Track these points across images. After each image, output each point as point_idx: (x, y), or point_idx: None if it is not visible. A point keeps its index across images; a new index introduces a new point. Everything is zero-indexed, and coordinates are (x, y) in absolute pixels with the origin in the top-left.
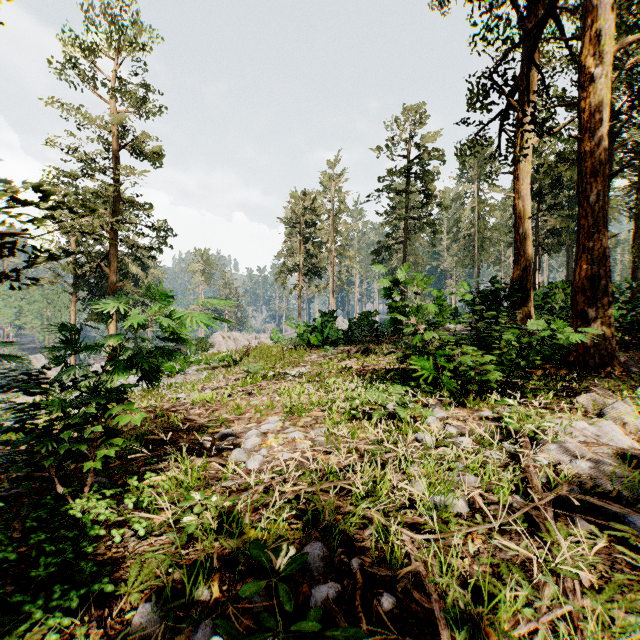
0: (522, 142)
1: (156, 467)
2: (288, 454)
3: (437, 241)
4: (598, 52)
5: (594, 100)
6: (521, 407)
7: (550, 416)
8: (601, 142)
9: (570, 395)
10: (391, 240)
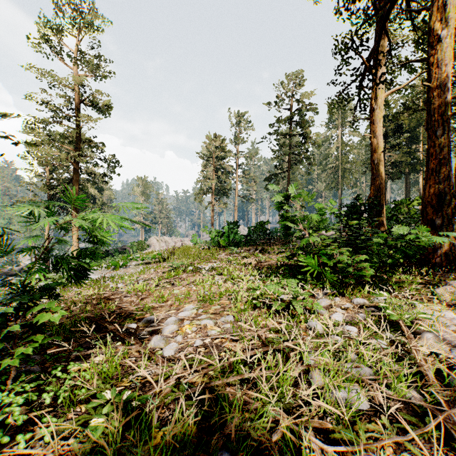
0: (377, 95)
1: (85, 353)
2: (200, 341)
3: (312, 170)
4: (443, 18)
5: (440, 56)
6: (394, 298)
7: (421, 307)
8: (446, 88)
9: (427, 287)
10: (279, 170)
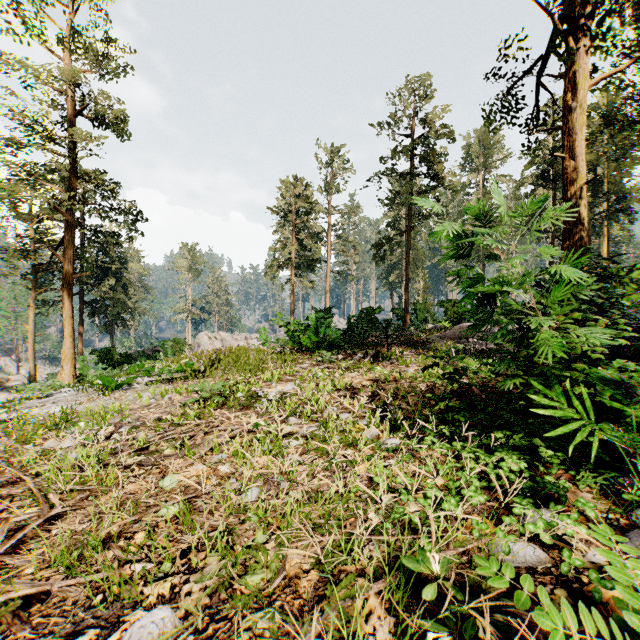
0: (576, 85)
1: None
2: None
3: None
4: None
5: None
6: None
7: None
8: None
9: None
10: (394, 229)
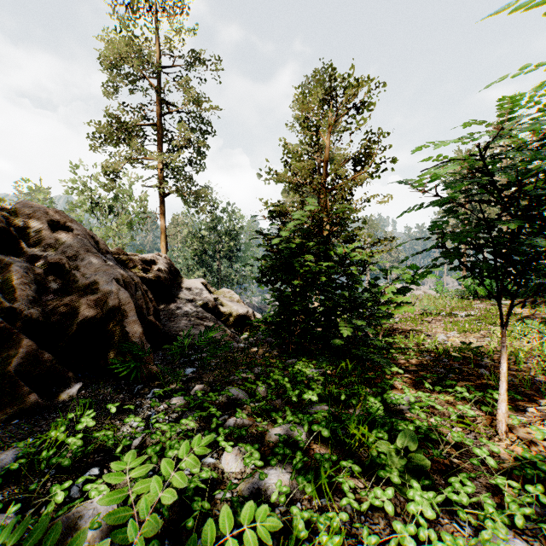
0: None
1: None
2: None
3: None
4: None
5: None
6: None
7: None
8: None
9: None
10: None
